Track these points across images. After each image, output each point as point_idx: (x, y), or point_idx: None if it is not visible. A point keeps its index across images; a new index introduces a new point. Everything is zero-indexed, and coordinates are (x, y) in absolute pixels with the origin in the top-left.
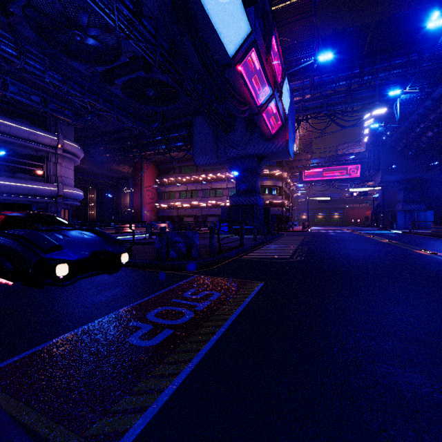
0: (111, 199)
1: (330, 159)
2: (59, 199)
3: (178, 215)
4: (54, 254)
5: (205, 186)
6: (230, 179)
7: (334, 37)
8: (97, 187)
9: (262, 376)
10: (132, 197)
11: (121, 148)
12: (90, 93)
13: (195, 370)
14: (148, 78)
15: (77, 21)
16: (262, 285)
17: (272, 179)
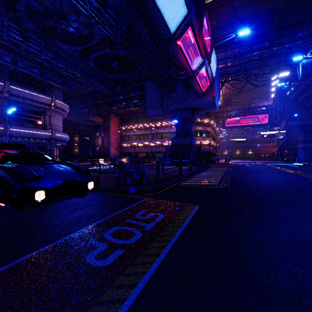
0: (88, 140)
1: (245, 111)
2: (52, 141)
3: (135, 152)
4: (34, 183)
5: (154, 131)
6: (171, 126)
7: (250, 18)
8: (79, 132)
9: (204, 308)
10: (102, 139)
11: (95, 105)
12: (72, 66)
13: (141, 297)
14: (112, 54)
15: (62, 14)
16: (197, 208)
17: (202, 126)
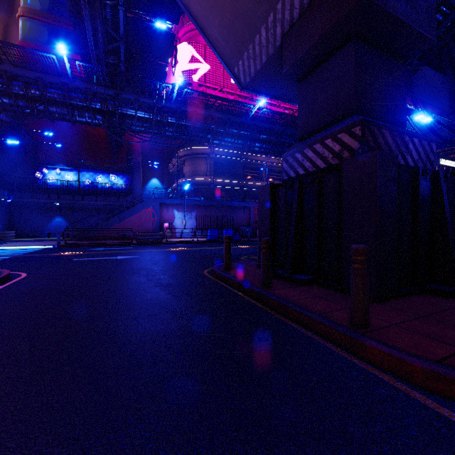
0: None
1: None
2: None
3: None
4: None
5: None
6: None
7: None
8: None
9: None
10: None
11: None
12: None
13: None
14: None
15: None
16: None
17: None
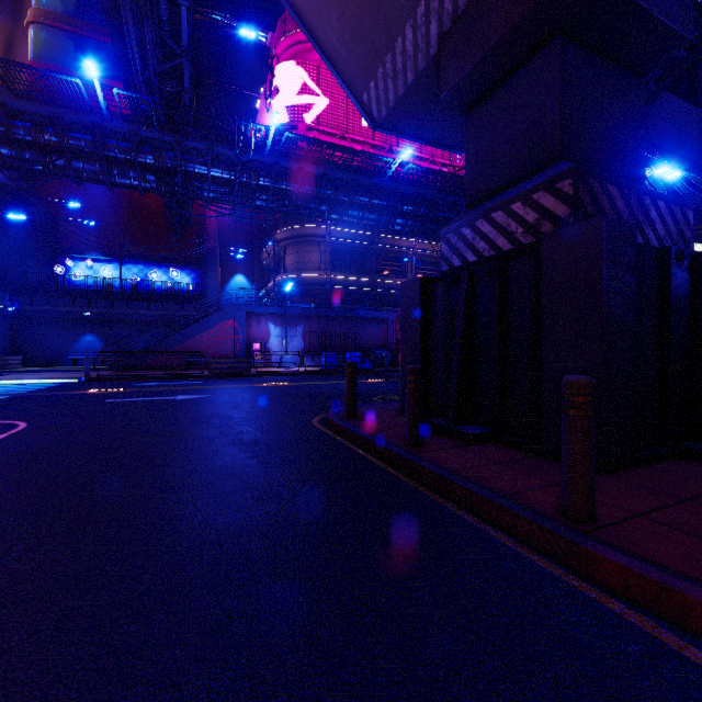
0: None
1: None
2: None
3: None
4: None
5: None
6: None
7: None
8: None
9: None
10: None
11: None
12: None
13: None
14: None
15: None
16: None
17: None
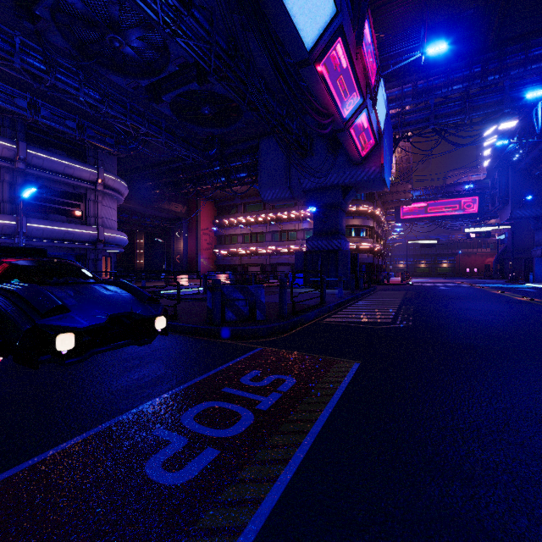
0: (162, 244)
1: (437, 191)
2: (99, 244)
3: (241, 264)
4: (54, 319)
5: (274, 227)
6: (306, 219)
7: (447, 25)
8: (145, 230)
9: None
10: (186, 242)
11: (173, 183)
12: (133, 113)
13: None
14: (202, 92)
15: (114, 22)
16: (357, 367)
17: (360, 218)
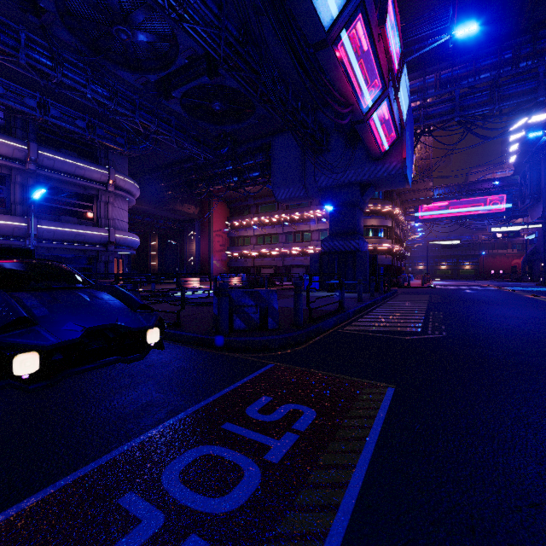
0: (175, 246)
1: (460, 189)
2: (111, 246)
3: (254, 266)
4: (13, 334)
5: (288, 228)
6: (321, 219)
7: (475, 7)
8: (158, 232)
9: None
10: (198, 244)
11: (185, 184)
12: (142, 110)
13: None
14: (213, 86)
15: (120, 12)
16: (392, 393)
17: (378, 217)
